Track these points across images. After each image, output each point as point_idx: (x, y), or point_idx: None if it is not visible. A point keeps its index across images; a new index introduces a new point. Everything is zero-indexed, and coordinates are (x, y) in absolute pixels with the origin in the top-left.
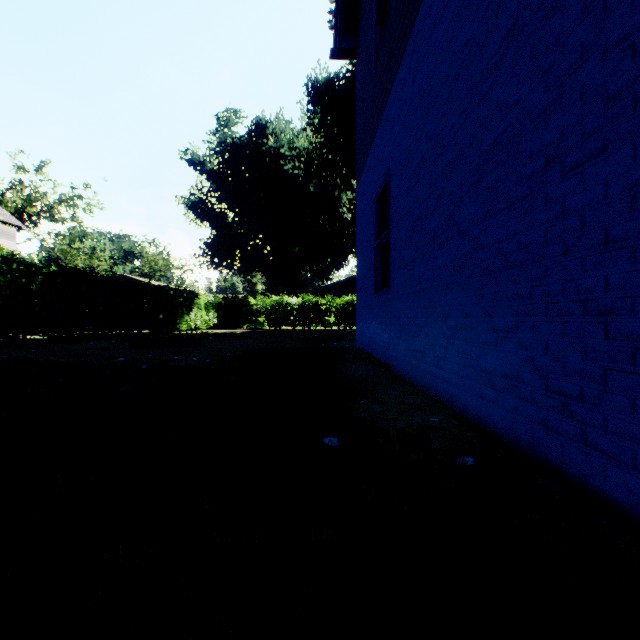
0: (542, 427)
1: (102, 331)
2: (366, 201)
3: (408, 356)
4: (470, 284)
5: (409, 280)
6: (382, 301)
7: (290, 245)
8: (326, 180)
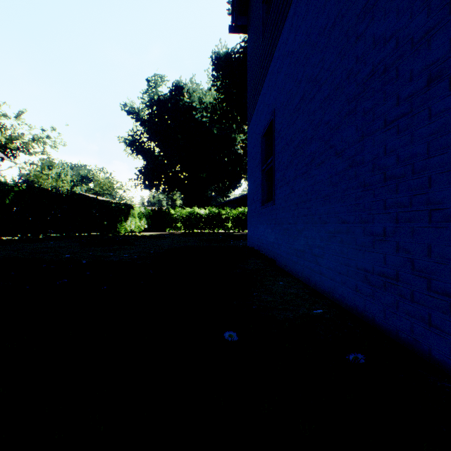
0: (424, 324)
1: (60, 233)
2: (255, 137)
3: (290, 254)
4: (347, 195)
5: (291, 194)
6: (268, 211)
7: (200, 172)
8: (225, 125)
